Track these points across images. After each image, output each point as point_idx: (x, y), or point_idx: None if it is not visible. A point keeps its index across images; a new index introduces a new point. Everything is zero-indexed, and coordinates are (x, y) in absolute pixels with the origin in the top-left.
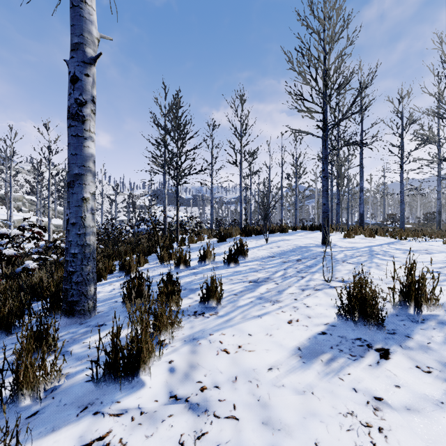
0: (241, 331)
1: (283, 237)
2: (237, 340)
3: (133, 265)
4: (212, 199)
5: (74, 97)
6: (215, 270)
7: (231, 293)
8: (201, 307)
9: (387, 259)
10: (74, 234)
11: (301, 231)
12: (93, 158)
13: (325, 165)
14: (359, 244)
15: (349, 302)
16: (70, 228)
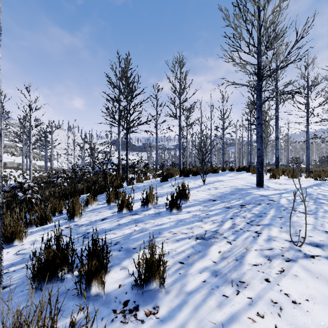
0: None
1: (216, 177)
2: None
3: (77, 209)
4: (156, 146)
5: None
6: (157, 217)
7: (176, 260)
8: (135, 291)
9: None
10: None
11: (230, 172)
12: None
13: (259, 113)
14: (289, 186)
15: None
16: None
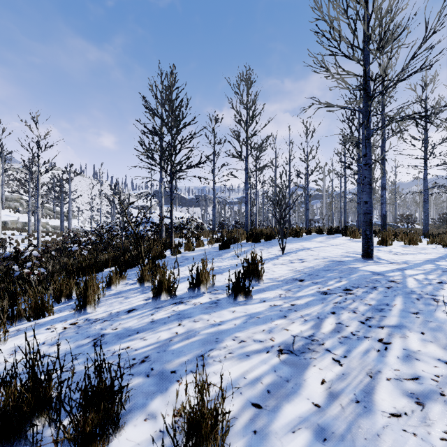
0: None
1: (300, 244)
2: None
3: (91, 294)
4: (214, 199)
5: None
6: (214, 309)
7: (246, 399)
8: None
9: None
10: None
11: (318, 235)
12: None
13: (367, 148)
14: (410, 257)
15: None
16: None
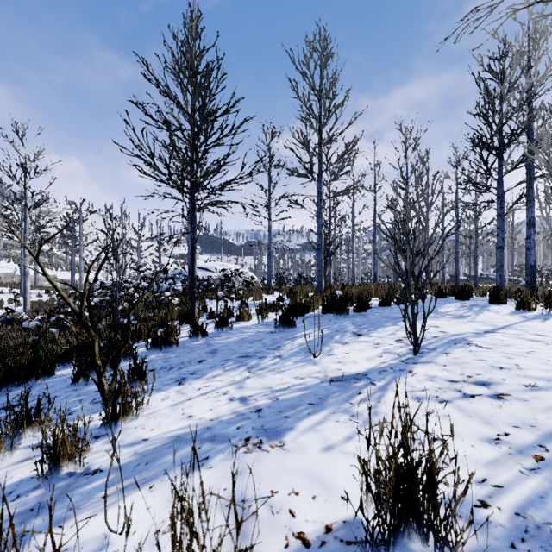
0: None
1: (429, 322)
2: None
3: None
4: (269, 244)
5: None
6: None
7: None
8: None
9: None
10: None
11: (440, 301)
12: None
13: None
14: None
15: None
16: None
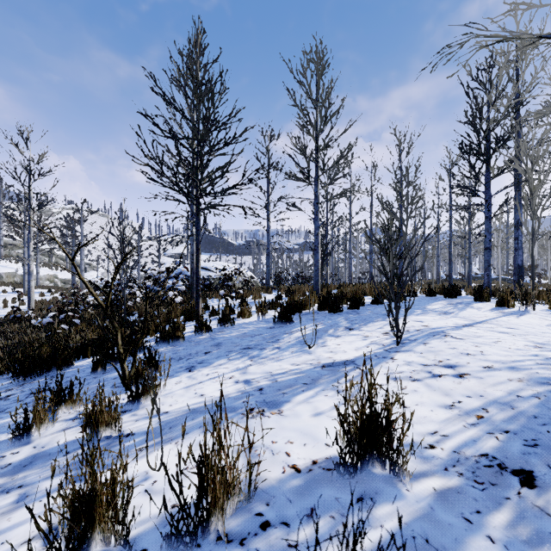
0: None
1: (415, 317)
2: None
3: None
4: (268, 244)
5: None
6: None
7: None
8: None
9: None
10: None
11: (429, 299)
12: None
13: None
14: None
15: None
16: None
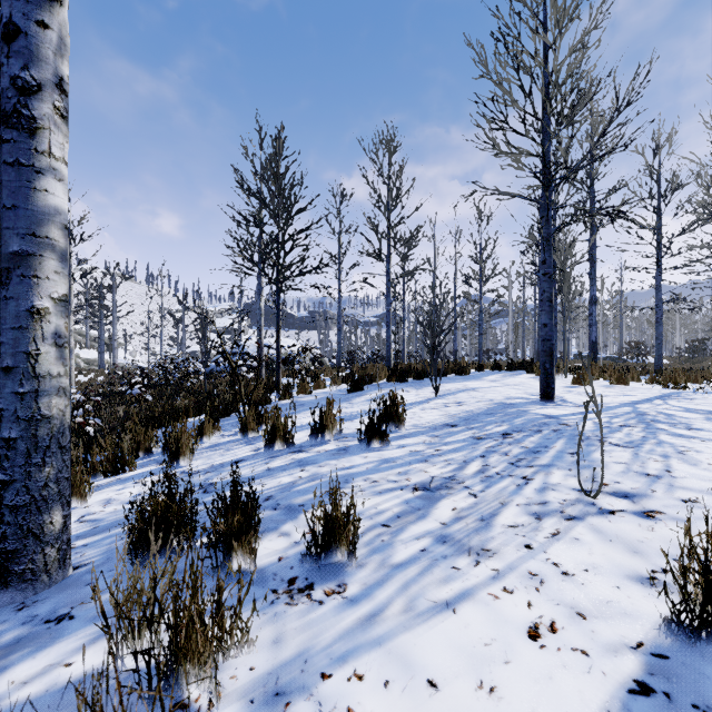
0: (406, 665)
1: (463, 383)
2: (399, 708)
3: (185, 443)
4: (339, 318)
5: (10, 72)
6: (342, 455)
7: (376, 521)
8: (307, 566)
9: (686, 435)
10: (8, 394)
11: (492, 372)
12: (60, 218)
13: (546, 253)
14: (607, 399)
15: (704, 592)
16: (0, 379)
